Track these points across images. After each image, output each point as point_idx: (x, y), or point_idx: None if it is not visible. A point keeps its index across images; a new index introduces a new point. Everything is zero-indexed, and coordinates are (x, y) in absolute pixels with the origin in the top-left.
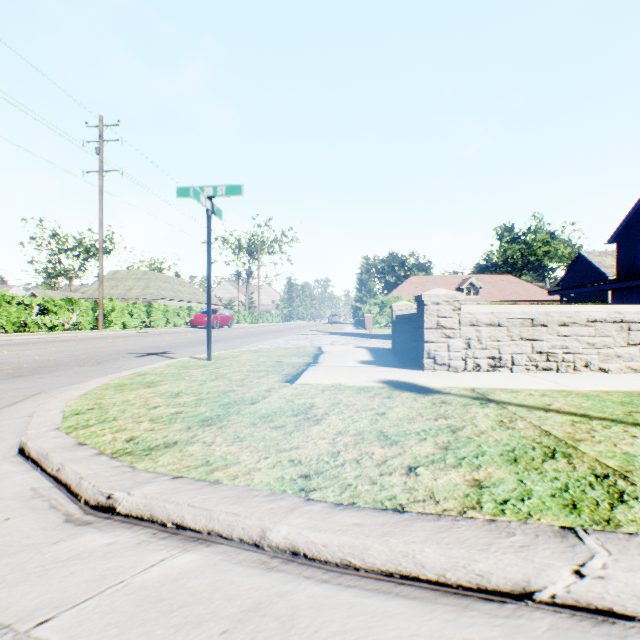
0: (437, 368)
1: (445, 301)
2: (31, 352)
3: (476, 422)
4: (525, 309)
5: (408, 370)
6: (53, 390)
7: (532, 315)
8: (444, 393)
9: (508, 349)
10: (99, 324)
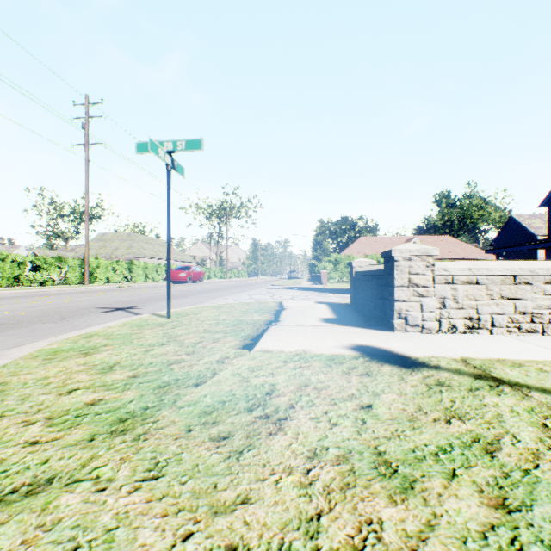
0: (409, 329)
1: (418, 256)
2: (7, 307)
3: (510, 428)
4: (506, 265)
5: (376, 331)
6: None
7: (515, 272)
8: (433, 367)
9: (487, 309)
10: (85, 279)
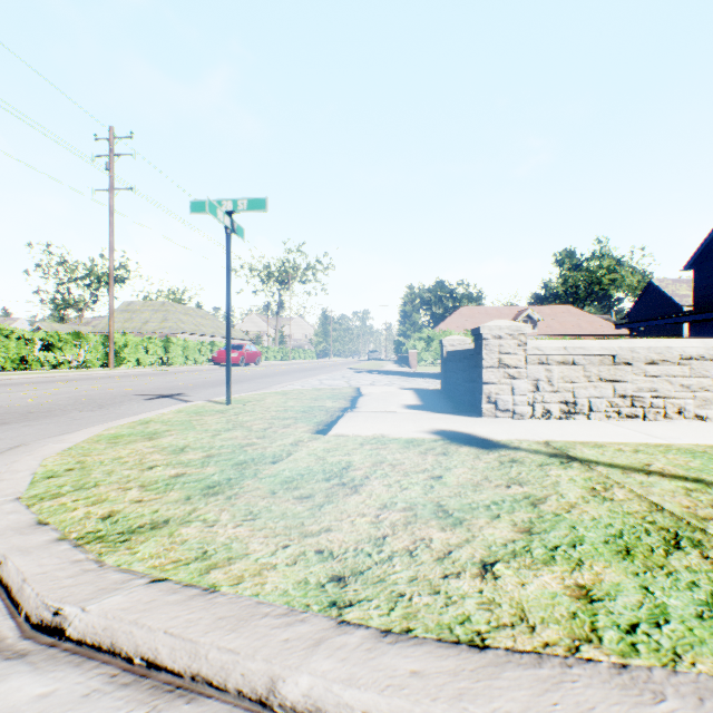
0: (499, 415)
1: (509, 334)
2: (26, 394)
3: (561, 490)
4: (605, 344)
5: (464, 417)
6: (36, 442)
7: (614, 351)
8: (512, 448)
9: (585, 392)
10: (110, 361)
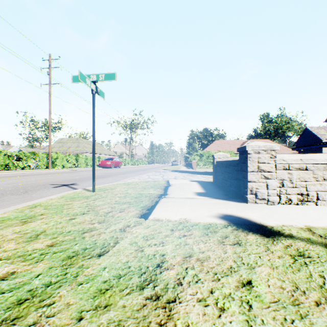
0: (258, 202)
1: (264, 151)
2: None
3: None
4: None
5: (235, 202)
6: None
7: None
8: (288, 236)
9: (314, 187)
10: (49, 166)
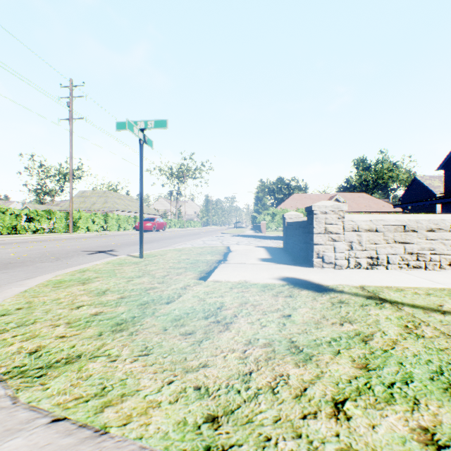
0: (325, 266)
1: (332, 211)
2: (11, 250)
3: (382, 328)
4: (398, 217)
5: (301, 267)
6: (6, 285)
7: (404, 222)
8: (338, 291)
9: (384, 250)
10: (69, 228)
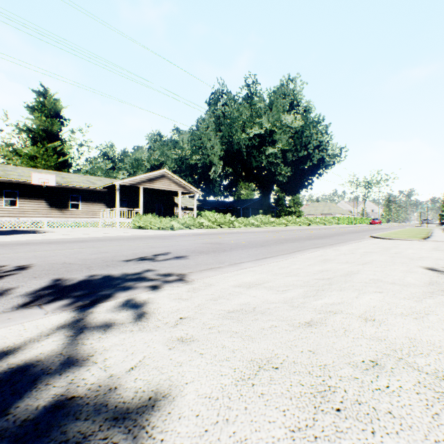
0: None
1: None
2: None
3: None
4: None
5: None
6: None
7: None
8: None
9: None
10: (353, 223)
